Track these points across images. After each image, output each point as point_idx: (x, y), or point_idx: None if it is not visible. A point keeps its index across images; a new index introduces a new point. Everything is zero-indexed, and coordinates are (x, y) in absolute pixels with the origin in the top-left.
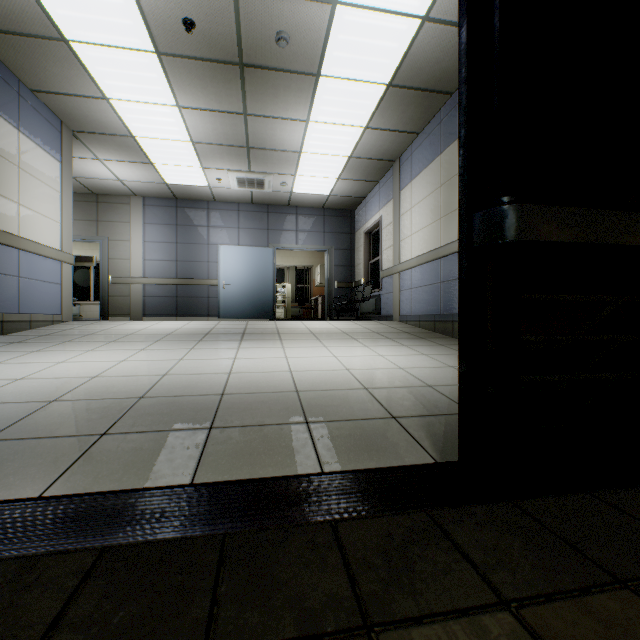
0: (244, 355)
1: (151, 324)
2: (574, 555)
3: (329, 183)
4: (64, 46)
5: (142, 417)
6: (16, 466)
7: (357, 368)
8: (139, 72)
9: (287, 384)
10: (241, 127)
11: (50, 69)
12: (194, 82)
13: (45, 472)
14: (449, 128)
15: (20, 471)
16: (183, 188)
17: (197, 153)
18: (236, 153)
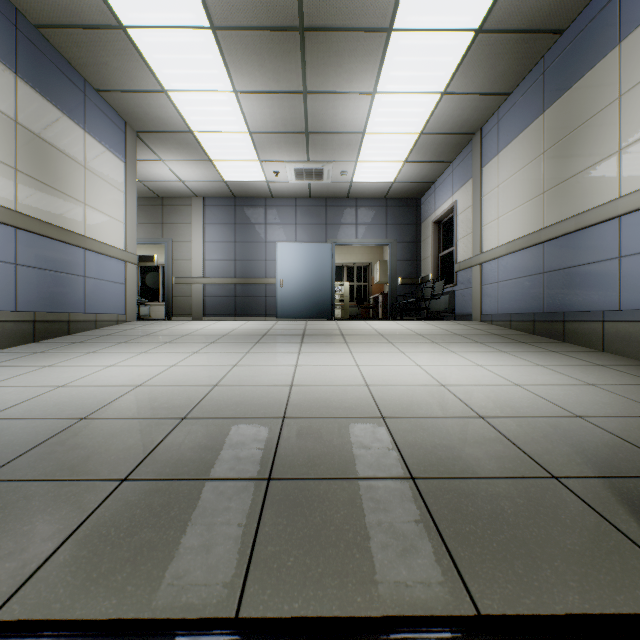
0: (306, 361)
1: (208, 324)
2: None
3: (394, 168)
4: (122, 34)
5: (179, 451)
6: None
7: (454, 383)
8: (195, 55)
9: (366, 405)
10: (300, 109)
11: (111, 64)
12: (251, 59)
13: (21, 555)
14: (557, 77)
15: None
16: (241, 185)
17: (254, 145)
18: (294, 141)
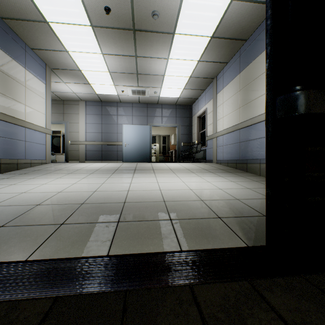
0: (135, 181)
1: (89, 164)
2: None
3: (179, 91)
4: (46, 25)
5: (82, 214)
6: (16, 241)
7: (196, 188)
8: (83, 36)
9: (159, 197)
10: (134, 63)
11: (40, 37)
12: (110, 40)
13: (30, 245)
14: (244, 59)
15: (17, 244)
16: (105, 96)
17: (111, 78)
18: (131, 77)
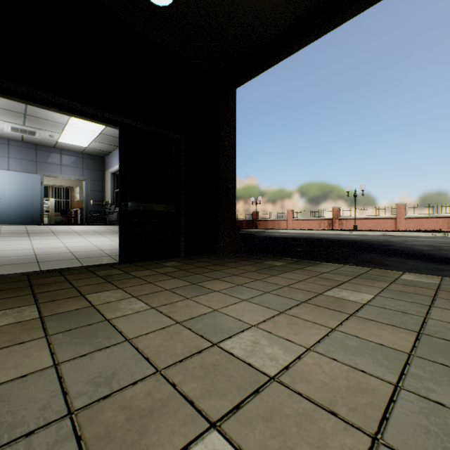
0: (37, 242)
1: None
2: (135, 265)
3: (87, 142)
4: None
5: (2, 262)
6: None
7: (100, 245)
8: None
9: (66, 251)
10: (22, 105)
11: None
12: None
13: None
14: None
15: None
16: None
17: None
18: (14, 114)
